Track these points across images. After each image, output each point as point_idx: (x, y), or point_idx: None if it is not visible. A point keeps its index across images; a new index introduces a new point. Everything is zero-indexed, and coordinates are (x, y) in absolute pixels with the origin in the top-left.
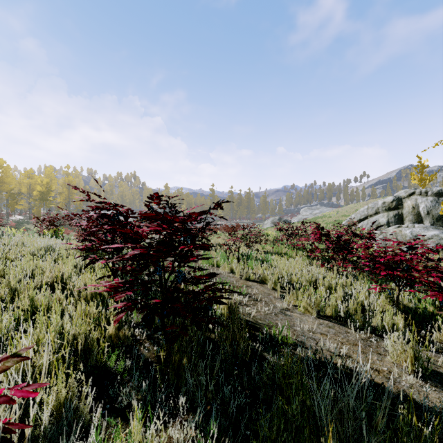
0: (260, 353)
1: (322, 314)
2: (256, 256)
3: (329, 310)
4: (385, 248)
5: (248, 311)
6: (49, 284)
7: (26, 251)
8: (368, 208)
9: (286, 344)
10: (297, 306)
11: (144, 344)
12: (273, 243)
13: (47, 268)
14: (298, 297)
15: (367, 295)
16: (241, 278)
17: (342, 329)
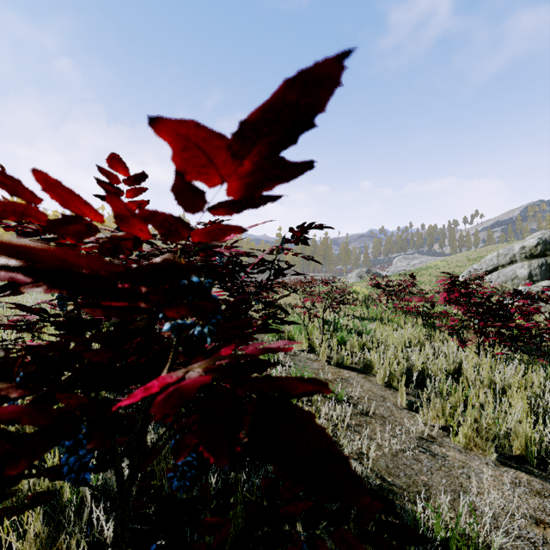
0: None
1: (504, 452)
2: (347, 325)
3: (517, 444)
4: None
5: (358, 444)
6: None
7: None
8: (499, 255)
9: None
10: (445, 430)
11: None
12: (366, 304)
13: None
14: (445, 410)
15: None
16: (330, 363)
17: None
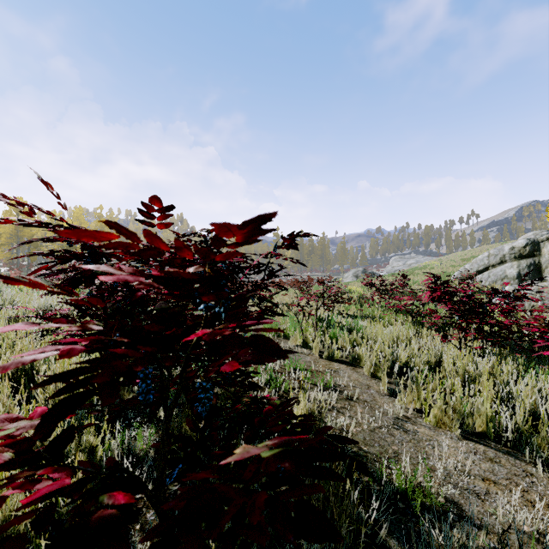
0: (381, 539)
1: (468, 429)
2: (340, 322)
3: (479, 423)
4: (531, 311)
5: (341, 422)
6: (8, 375)
7: (6, 315)
8: (489, 255)
9: (427, 509)
10: (419, 412)
11: (144, 514)
12: (360, 303)
13: (18, 345)
14: (420, 395)
15: (538, 394)
16: (322, 357)
17: (517, 466)
